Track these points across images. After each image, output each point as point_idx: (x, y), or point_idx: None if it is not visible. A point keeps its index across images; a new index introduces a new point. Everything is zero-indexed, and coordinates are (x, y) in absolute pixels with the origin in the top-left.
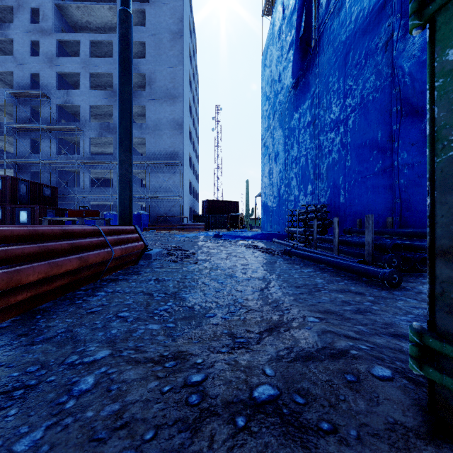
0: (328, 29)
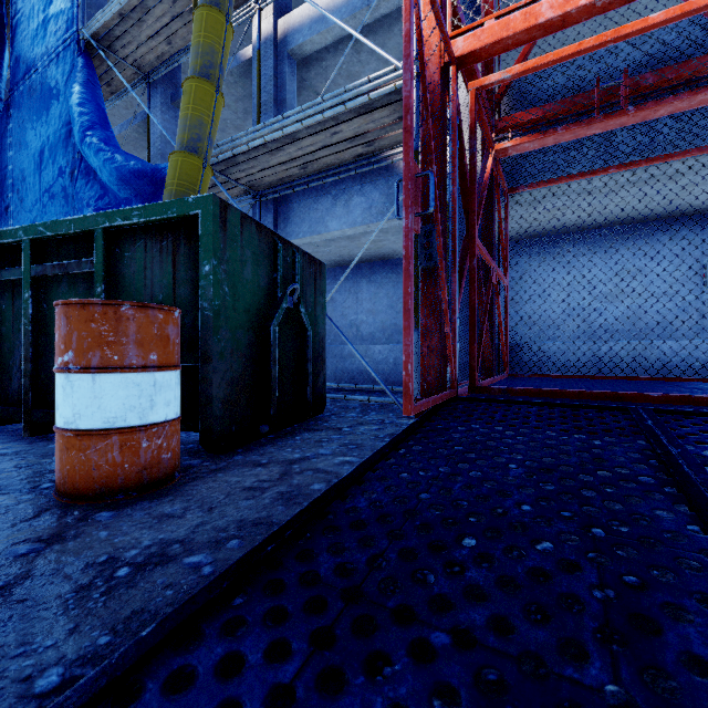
0: (24, 99)
